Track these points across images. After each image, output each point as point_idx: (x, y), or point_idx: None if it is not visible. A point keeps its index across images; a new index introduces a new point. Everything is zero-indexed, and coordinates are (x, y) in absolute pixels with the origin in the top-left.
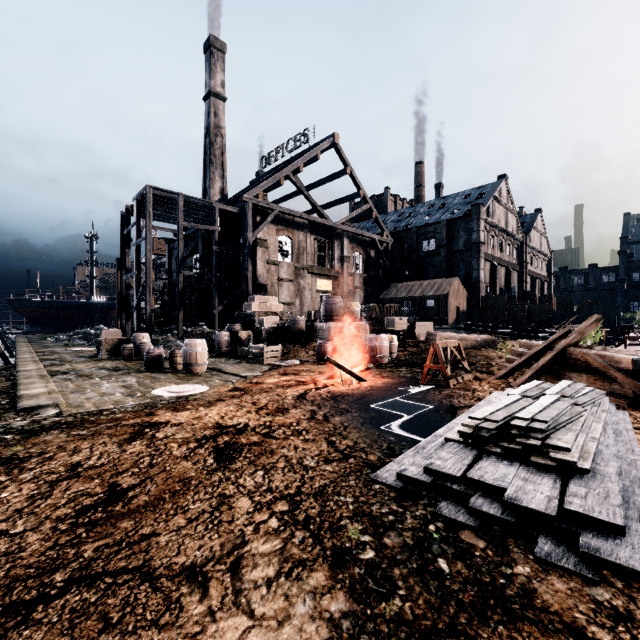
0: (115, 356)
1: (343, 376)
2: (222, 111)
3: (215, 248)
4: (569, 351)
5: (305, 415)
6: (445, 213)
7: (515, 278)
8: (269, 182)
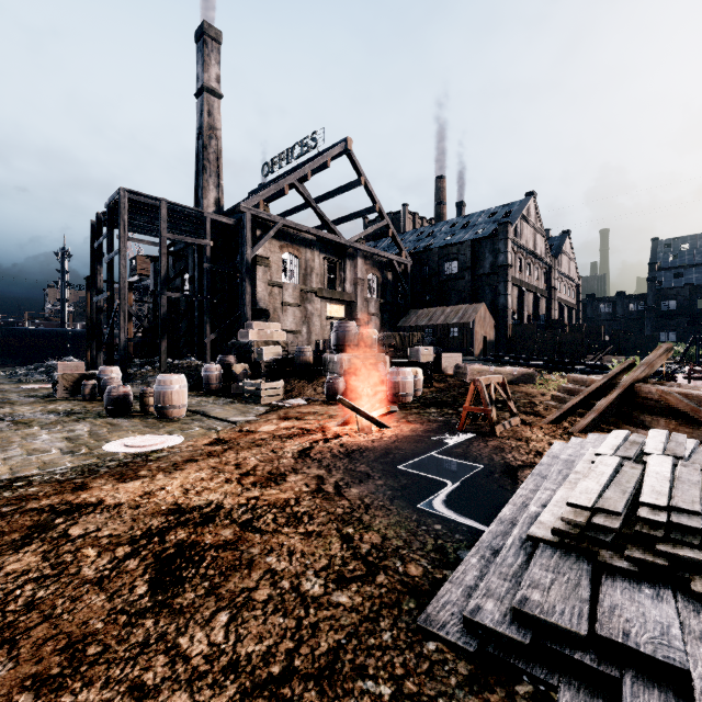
0: (76, 395)
1: (360, 422)
2: (217, 110)
3: (206, 266)
4: (638, 388)
5: (308, 485)
6: (469, 232)
7: (543, 305)
8: (271, 190)
